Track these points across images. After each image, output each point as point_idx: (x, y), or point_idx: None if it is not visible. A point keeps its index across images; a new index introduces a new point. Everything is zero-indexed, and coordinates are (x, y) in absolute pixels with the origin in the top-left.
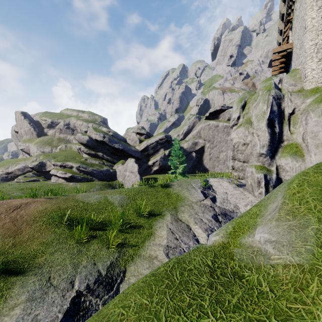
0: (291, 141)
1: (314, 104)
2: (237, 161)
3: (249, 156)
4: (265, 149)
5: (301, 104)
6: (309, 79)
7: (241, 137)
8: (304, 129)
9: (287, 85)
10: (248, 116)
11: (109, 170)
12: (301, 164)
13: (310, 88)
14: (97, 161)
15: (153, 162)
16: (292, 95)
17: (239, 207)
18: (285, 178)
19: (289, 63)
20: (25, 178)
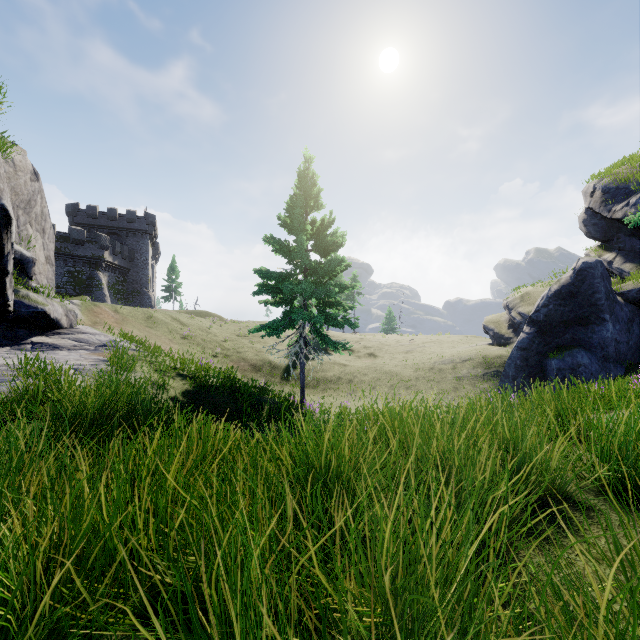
0: None
1: None
2: None
3: None
4: None
5: None
6: None
7: None
8: None
9: None
10: None
11: None
12: None
13: None
14: None
15: None
16: None
17: None
18: None
19: None
20: None
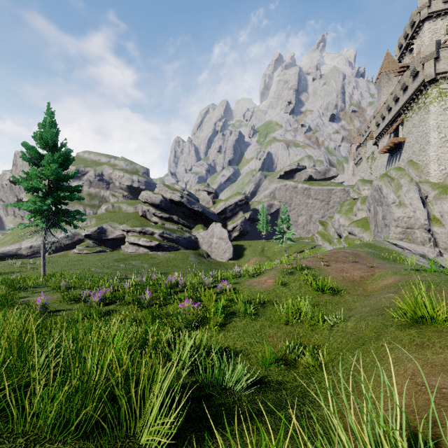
0: (433, 216)
1: (443, 195)
2: (400, 228)
3: (413, 225)
4: (427, 221)
5: (431, 192)
6: (432, 176)
7: (406, 213)
8: (441, 210)
9: (414, 176)
10: (401, 198)
11: (191, 236)
12: (445, 230)
13: (433, 182)
14: (175, 226)
15: (233, 227)
16: (424, 185)
17: (425, 253)
18: (437, 237)
19: (398, 150)
20: (89, 249)
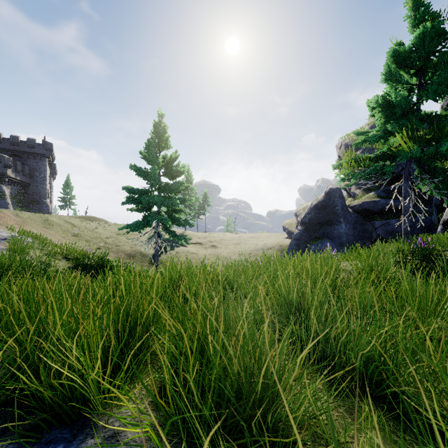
0: None
1: None
2: None
3: None
4: None
5: None
6: None
7: None
8: None
9: None
10: None
11: None
12: None
13: None
14: None
15: None
16: None
17: None
18: None
19: None
20: None
